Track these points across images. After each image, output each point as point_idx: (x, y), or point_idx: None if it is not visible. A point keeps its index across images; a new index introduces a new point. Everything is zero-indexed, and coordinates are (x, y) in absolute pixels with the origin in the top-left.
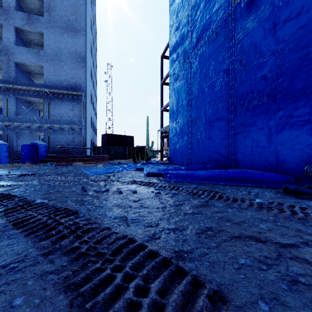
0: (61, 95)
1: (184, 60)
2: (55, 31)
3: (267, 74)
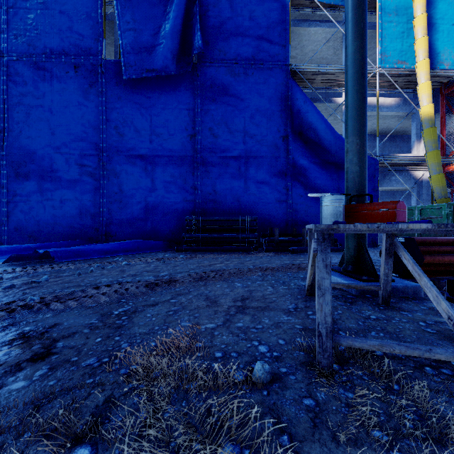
0: None
1: None
2: None
3: (145, 156)
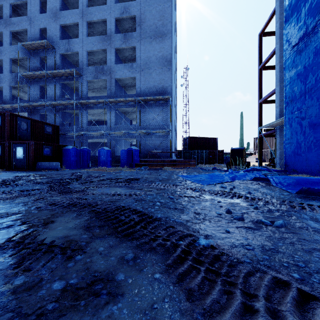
0: (150, 101)
1: None
2: (145, 42)
3: None
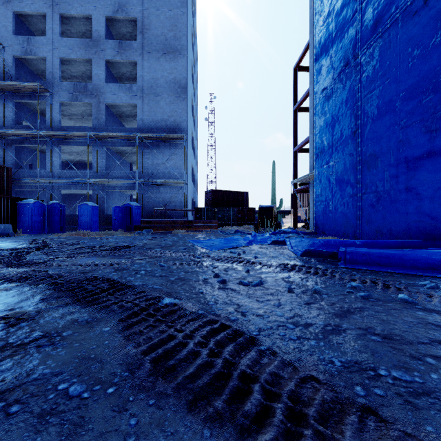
0: (156, 140)
1: (345, 63)
2: (150, 57)
3: None
